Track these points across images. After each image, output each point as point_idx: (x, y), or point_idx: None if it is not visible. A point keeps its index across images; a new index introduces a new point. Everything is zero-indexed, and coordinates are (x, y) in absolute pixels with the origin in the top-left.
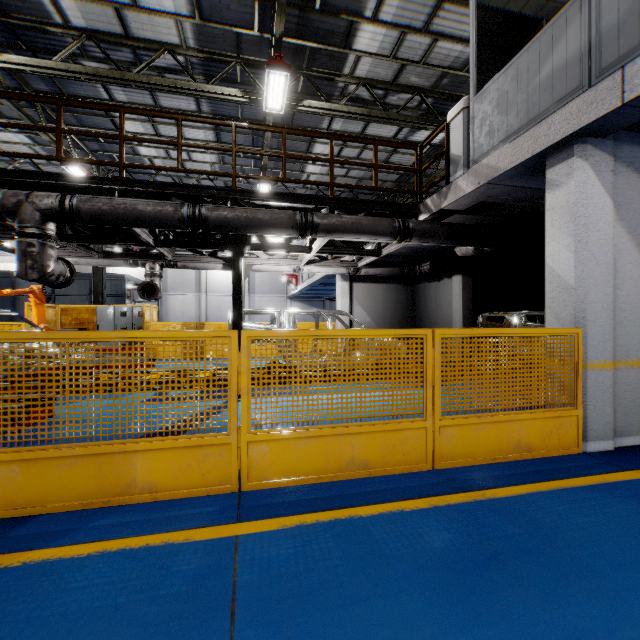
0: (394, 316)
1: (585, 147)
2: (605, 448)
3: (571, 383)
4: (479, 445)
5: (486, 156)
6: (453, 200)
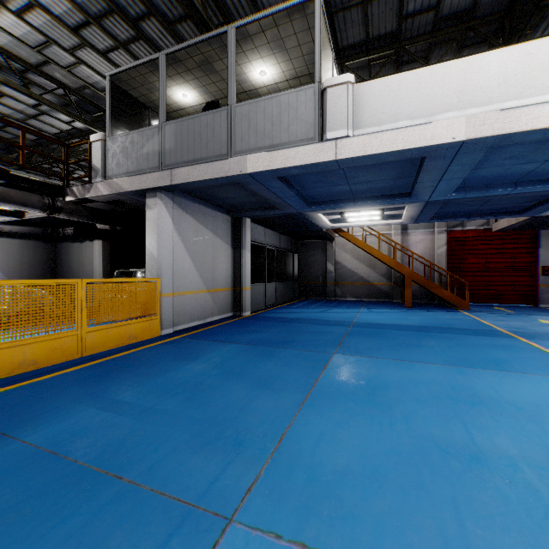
0: (33, 271)
1: (162, 194)
2: (170, 332)
3: (156, 304)
4: (109, 340)
5: (116, 177)
6: (94, 195)
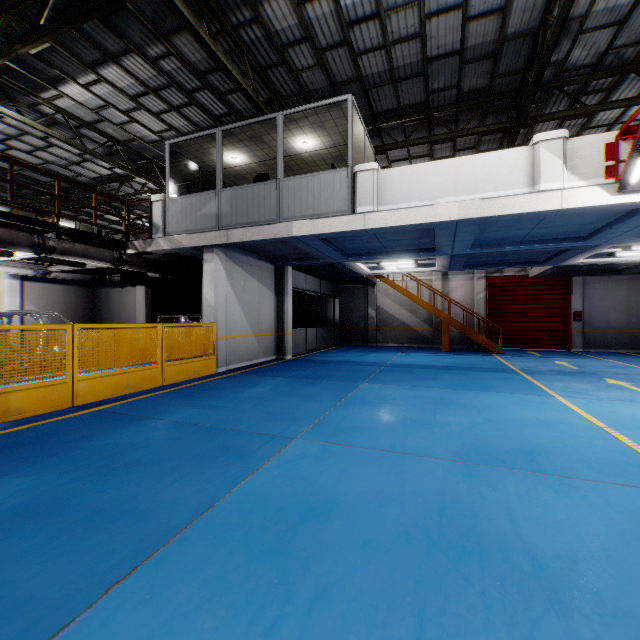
0: (74, 316)
1: (217, 250)
2: (224, 370)
3: (213, 345)
4: (180, 373)
5: (176, 234)
6: (155, 249)
